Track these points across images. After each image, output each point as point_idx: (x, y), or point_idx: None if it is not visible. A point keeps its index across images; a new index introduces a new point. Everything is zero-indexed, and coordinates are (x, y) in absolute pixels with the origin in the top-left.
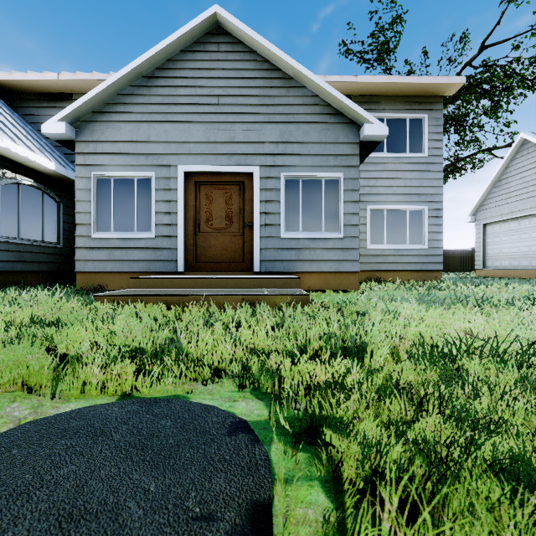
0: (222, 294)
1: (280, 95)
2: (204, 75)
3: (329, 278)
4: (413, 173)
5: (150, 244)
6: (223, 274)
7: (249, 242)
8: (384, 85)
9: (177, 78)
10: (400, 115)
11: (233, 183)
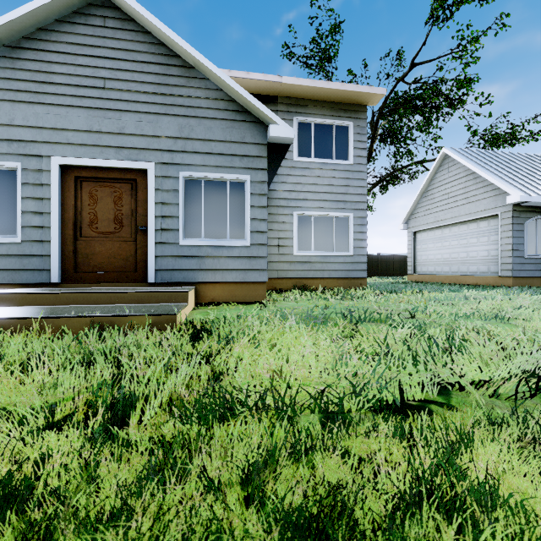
0: (64, 316)
1: (179, 85)
2: (87, 53)
3: (235, 289)
4: (339, 180)
5: (14, 250)
6: (110, 285)
7: (143, 249)
8: (309, 88)
9: (52, 52)
10: (327, 121)
11: (123, 181)
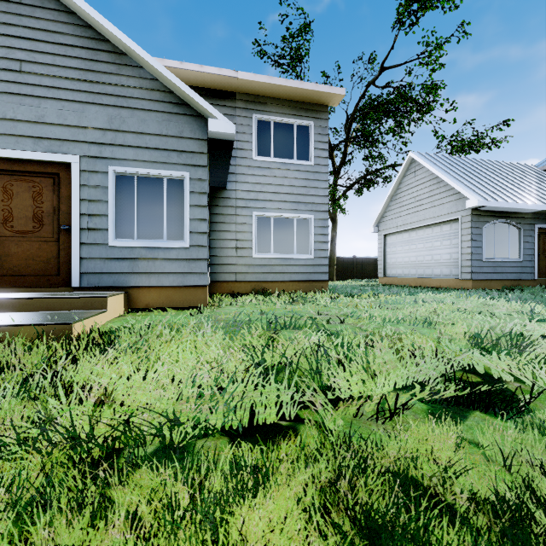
0: None
1: (109, 72)
2: None
3: (172, 293)
4: (300, 181)
5: None
6: (27, 290)
7: (67, 250)
8: (267, 85)
9: None
10: (287, 120)
11: (44, 175)
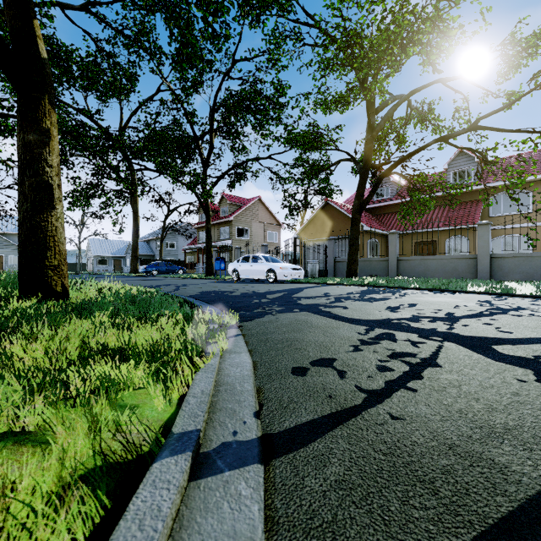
0: None
1: (9, 244)
2: None
3: None
4: None
5: None
6: None
7: (3, 265)
8: None
9: None
10: None
11: None
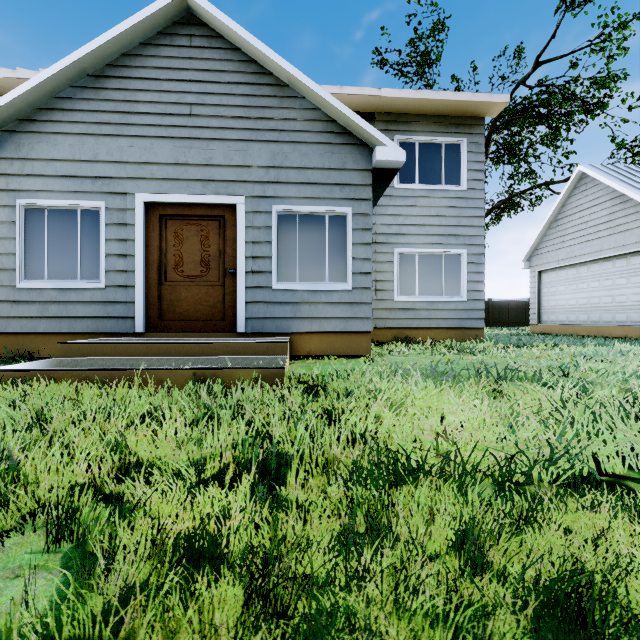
0: (165, 367)
1: (271, 107)
2: (172, 77)
3: (334, 340)
4: (449, 210)
5: (98, 297)
6: (197, 335)
7: (232, 294)
8: (414, 101)
9: (136, 79)
10: (434, 139)
11: (210, 218)
